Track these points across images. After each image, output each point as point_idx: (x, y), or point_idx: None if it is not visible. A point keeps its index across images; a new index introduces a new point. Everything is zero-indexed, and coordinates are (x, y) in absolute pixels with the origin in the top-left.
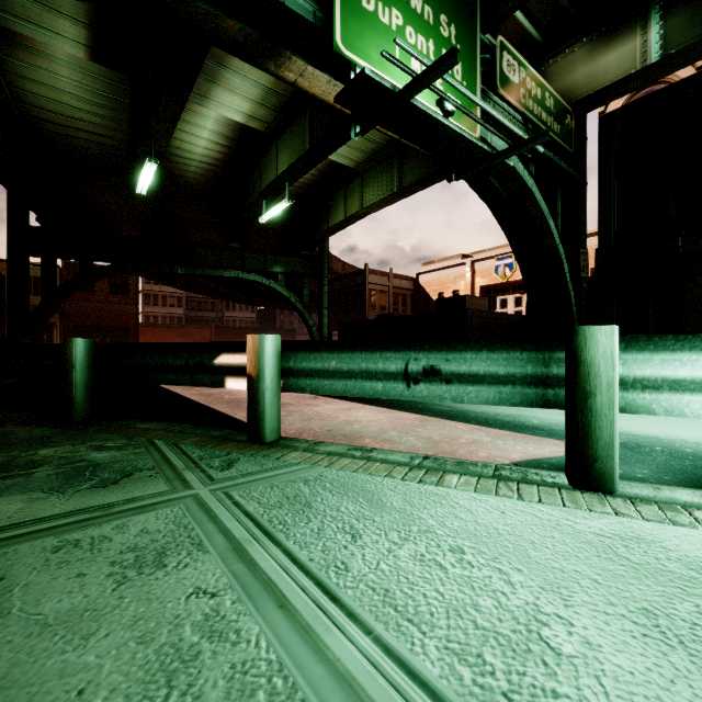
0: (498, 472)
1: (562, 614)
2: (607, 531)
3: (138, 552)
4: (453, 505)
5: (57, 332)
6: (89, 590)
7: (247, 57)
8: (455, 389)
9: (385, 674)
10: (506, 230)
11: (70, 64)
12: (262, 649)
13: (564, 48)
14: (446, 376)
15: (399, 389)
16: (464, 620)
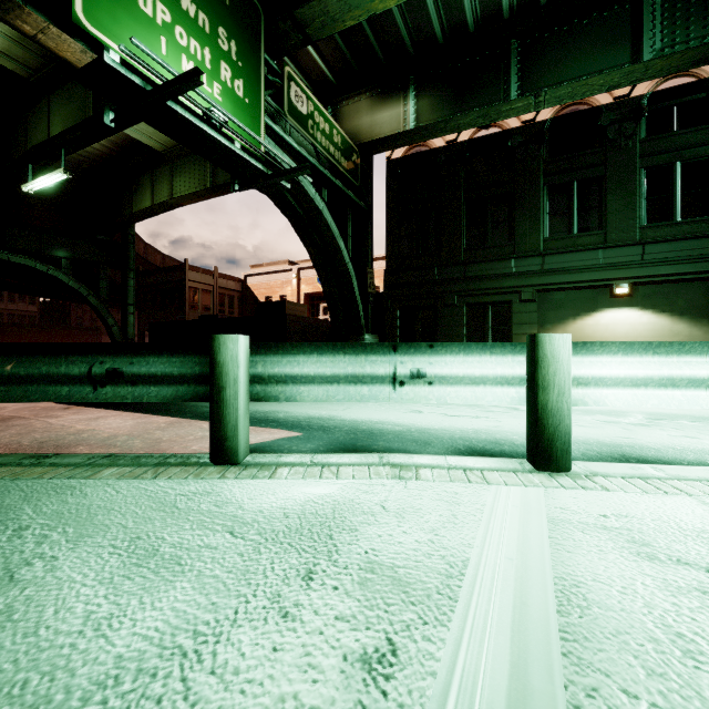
0: (165, 460)
1: (58, 555)
2: (191, 491)
3: None
4: (75, 493)
5: None
6: None
7: None
8: (140, 390)
9: None
10: (306, 245)
11: None
12: None
13: (353, 95)
14: (130, 378)
15: (85, 393)
16: None
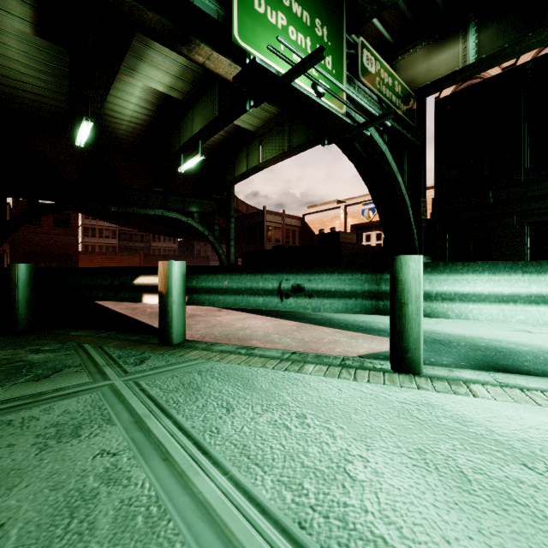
0: (344, 362)
1: (363, 455)
2: (408, 400)
3: (59, 427)
4: (306, 385)
5: (7, 258)
6: (16, 456)
7: (164, 42)
8: (315, 302)
9: (232, 499)
10: (367, 183)
11: (18, 37)
12: (146, 489)
13: (409, 49)
14: (309, 292)
15: (275, 302)
16: (295, 462)
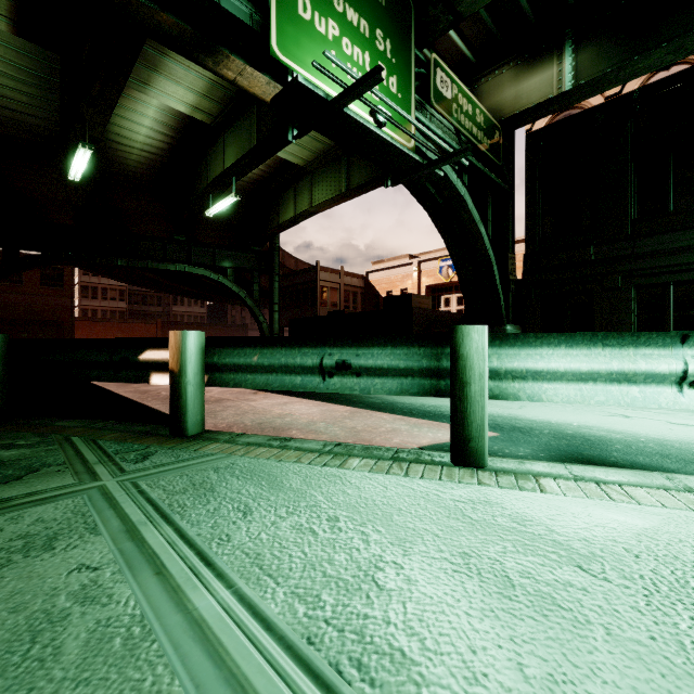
0: (397, 454)
1: (398, 561)
2: (464, 497)
3: (29, 538)
4: (346, 483)
5: None
6: None
7: (183, 51)
8: (364, 382)
9: (233, 615)
10: (443, 234)
11: None
12: (129, 607)
13: (494, 69)
14: (356, 370)
15: (316, 382)
16: (316, 571)
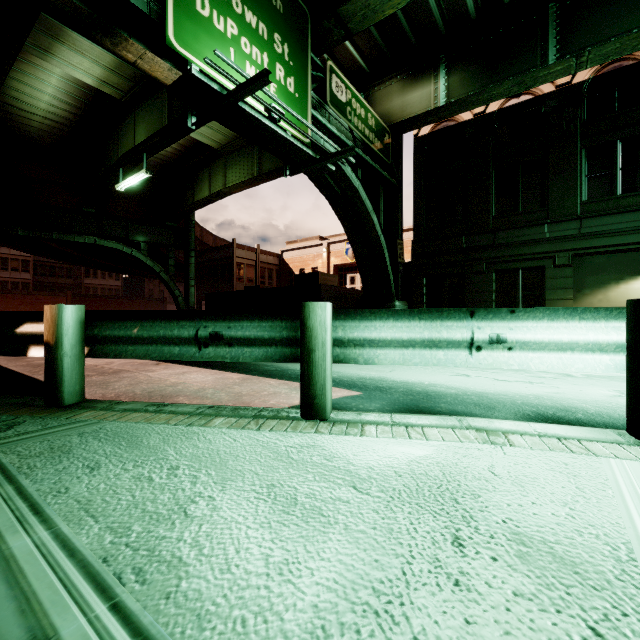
0: (260, 413)
1: (213, 495)
2: (297, 443)
3: None
4: (201, 438)
5: None
6: None
7: (78, 28)
8: (236, 351)
9: (43, 549)
10: (342, 220)
11: None
12: None
13: (385, 80)
14: (228, 340)
15: (192, 352)
16: (137, 509)
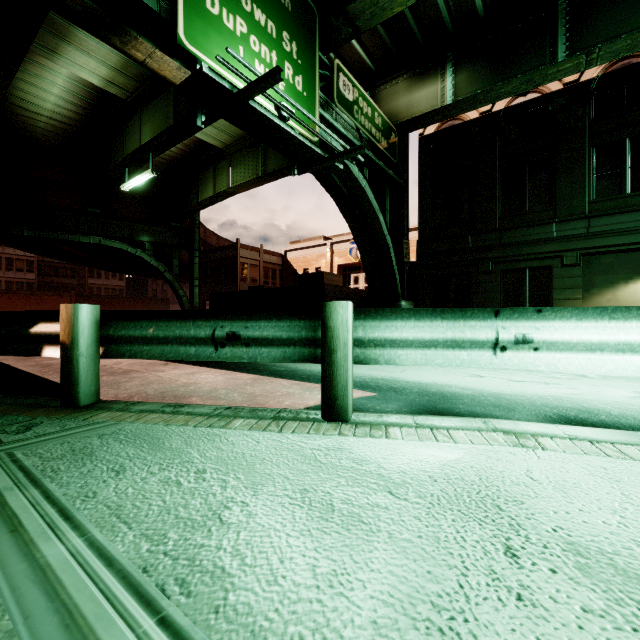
0: (279, 414)
1: (246, 501)
2: (322, 446)
3: None
4: (223, 441)
5: None
6: None
7: (88, 27)
8: (253, 351)
9: (79, 558)
10: (348, 220)
11: None
12: None
13: (391, 79)
14: (245, 340)
15: (209, 352)
16: (170, 515)
